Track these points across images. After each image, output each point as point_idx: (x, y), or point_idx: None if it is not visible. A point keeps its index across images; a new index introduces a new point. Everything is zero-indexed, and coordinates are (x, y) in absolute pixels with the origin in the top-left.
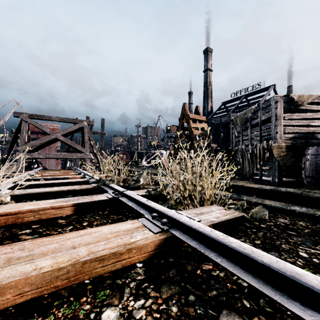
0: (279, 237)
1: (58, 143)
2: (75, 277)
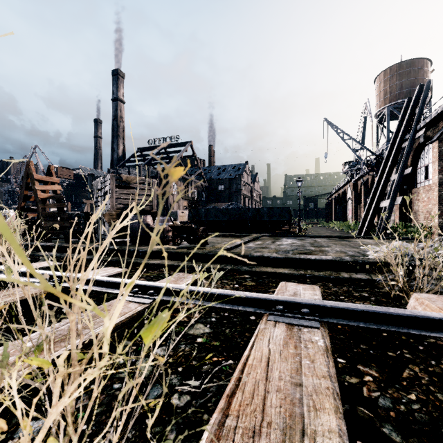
0: None
1: None
2: None
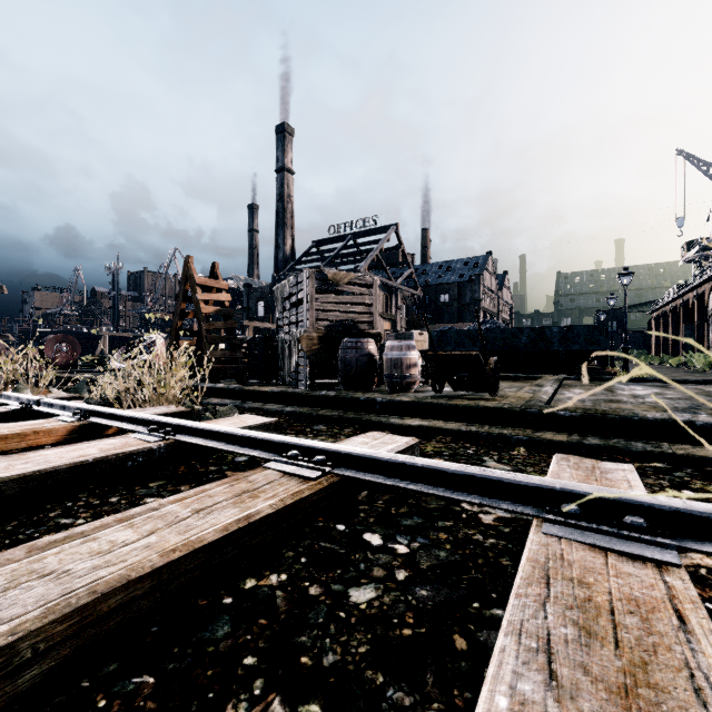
0: None
1: None
2: None
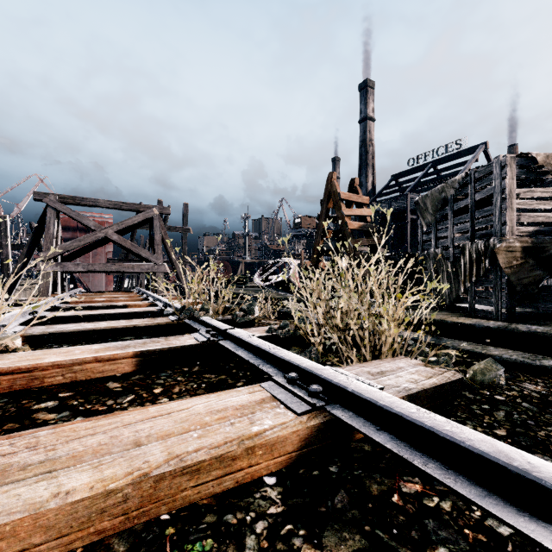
0: (540, 422)
1: (109, 246)
2: (141, 510)
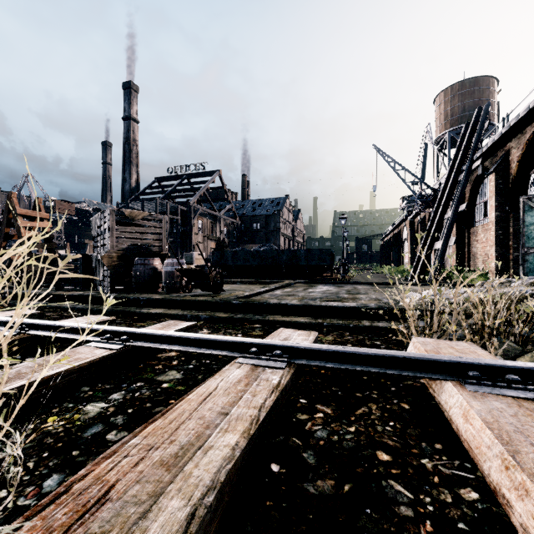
0: None
1: None
2: None
